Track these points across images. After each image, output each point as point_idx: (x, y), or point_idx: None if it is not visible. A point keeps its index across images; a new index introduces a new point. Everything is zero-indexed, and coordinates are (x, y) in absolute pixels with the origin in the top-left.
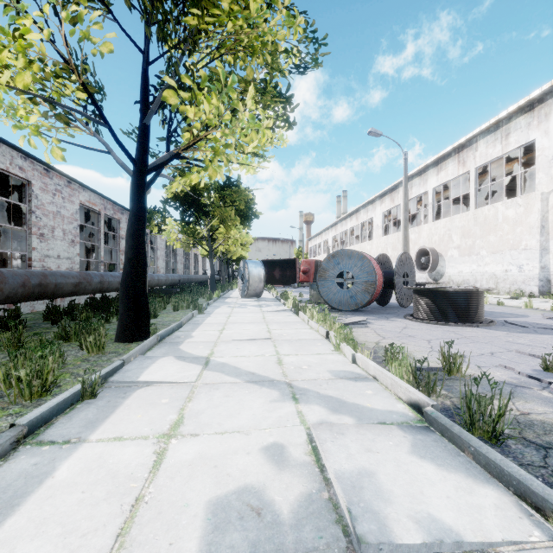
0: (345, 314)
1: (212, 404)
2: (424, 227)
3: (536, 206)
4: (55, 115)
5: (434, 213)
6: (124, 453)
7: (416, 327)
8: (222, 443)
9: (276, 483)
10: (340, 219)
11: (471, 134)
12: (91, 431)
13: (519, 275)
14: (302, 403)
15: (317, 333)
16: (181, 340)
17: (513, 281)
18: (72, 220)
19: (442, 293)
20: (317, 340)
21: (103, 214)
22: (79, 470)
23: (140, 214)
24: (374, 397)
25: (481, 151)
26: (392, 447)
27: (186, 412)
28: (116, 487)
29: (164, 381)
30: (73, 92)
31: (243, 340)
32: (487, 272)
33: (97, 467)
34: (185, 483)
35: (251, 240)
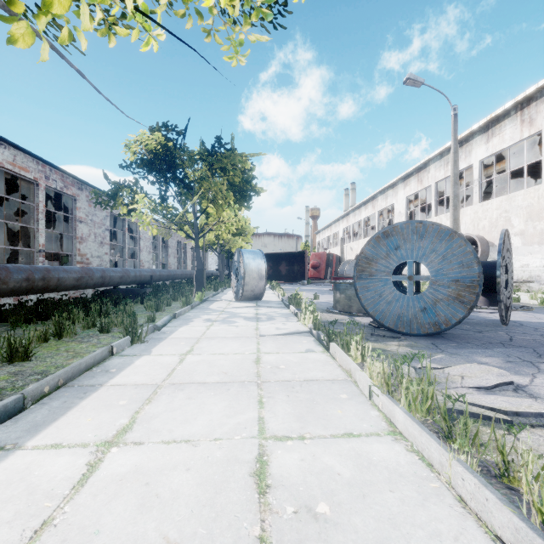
0: (418, 344)
1: None
2: (467, 210)
3: None
4: None
5: (481, 192)
6: None
7: None
8: None
9: None
10: (353, 208)
11: None
12: None
13: None
14: None
15: (451, 498)
16: None
17: None
18: None
19: None
20: None
21: (42, 185)
22: None
23: None
24: None
25: None
26: None
27: None
28: None
29: None
30: None
31: None
32: None
33: None
34: None
35: (253, 229)
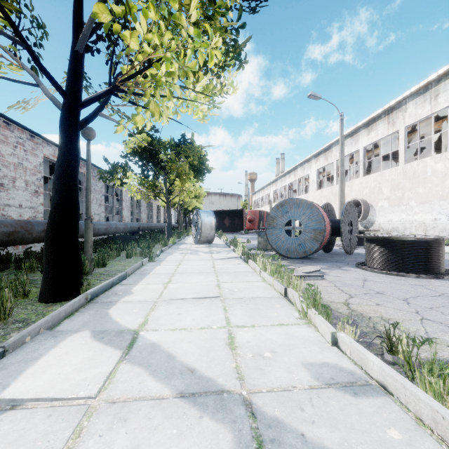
0: (294, 261)
1: None
2: (356, 181)
3: None
4: None
5: (364, 169)
6: None
7: (377, 280)
8: None
9: None
10: (280, 176)
11: (401, 97)
12: None
13: (448, 223)
14: None
15: (272, 289)
16: (116, 299)
17: (442, 228)
18: (35, 172)
19: (401, 242)
20: (274, 298)
21: None
22: None
23: (70, 154)
24: None
25: (410, 112)
26: None
27: None
28: None
29: (43, 397)
30: None
31: (187, 299)
32: (416, 221)
33: None
34: None
35: (205, 193)
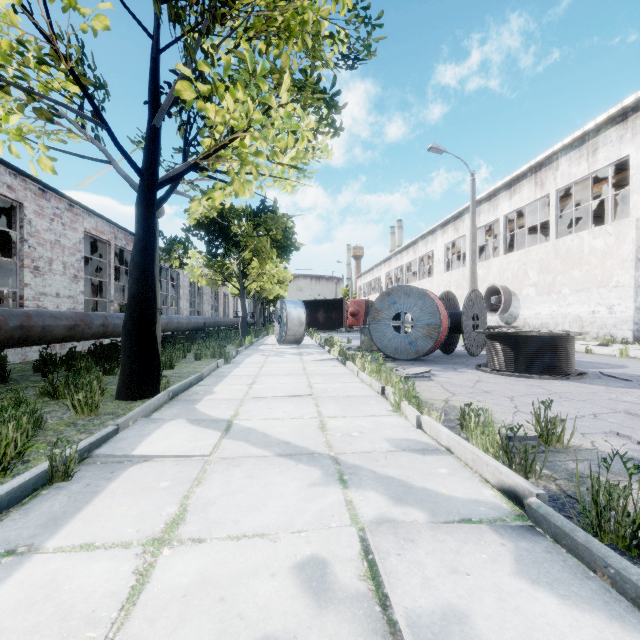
0: (403, 363)
1: (229, 490)
2: (494, 261)
3: (629, 235)
4: (34, 109)
5: (506, 245)
6: (90, 572)
7: (491, 381)
8: (236, 556)
9: (313, 634)
10: (395, 252)
11: (551, 150)
12: (50, 534)
13: (609, 317)
14: (353, 487)
15: (370, 389)
16: (199, 397)
17: (602, 324)
18: (74, 251)
19: (524, 338)
20: (370, 396)
21: (113, 245)
22: (13, 605)
23: (148, 239)
24: (451, 478)
25: (563, 170)
26: (488, 563)
27: (190, 502)
28: (62, 639)
29: (168, 454)
30: (60, 82)
31: (277, 398)
32: (570, 314)
33: (42, 598)
34: (171, 632)
35: (291, 277)
